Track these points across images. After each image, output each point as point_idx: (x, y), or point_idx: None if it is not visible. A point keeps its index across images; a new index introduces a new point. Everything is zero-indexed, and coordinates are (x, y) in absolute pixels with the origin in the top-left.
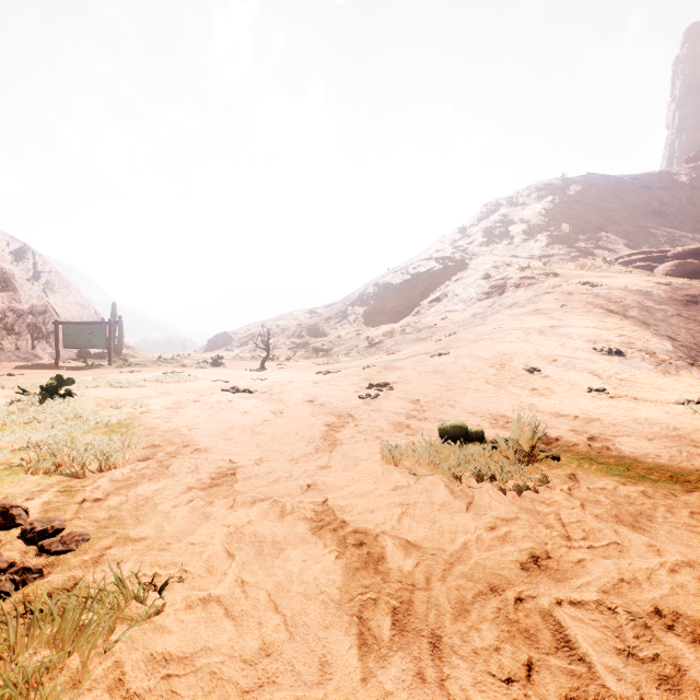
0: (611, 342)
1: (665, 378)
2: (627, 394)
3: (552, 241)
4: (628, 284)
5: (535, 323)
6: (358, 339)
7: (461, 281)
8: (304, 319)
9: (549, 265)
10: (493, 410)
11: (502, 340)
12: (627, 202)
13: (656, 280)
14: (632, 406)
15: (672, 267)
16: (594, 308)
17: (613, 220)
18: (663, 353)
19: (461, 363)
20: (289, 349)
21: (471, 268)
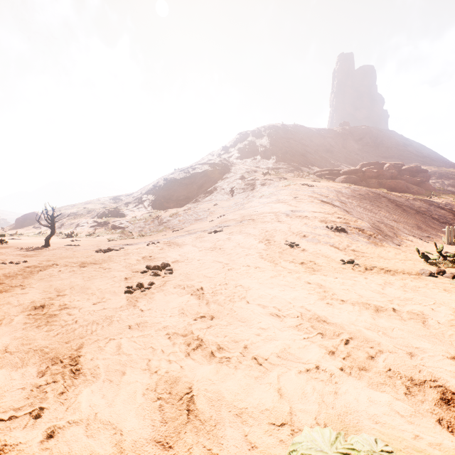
0: (336, 222)
1: (378, 249)
2: (373, 265)
3: (279, 159)
4: (328, 186)
5: (280, 208)
6: (150, 219)
7: (226, 180)
8: (109, 204)
9: (278, 174)
10: (296, 303)
11: (261, 220)
12: (314, 143)
13: (342, 185)
14: (405, 282)
15: (344, 179)
16: (314, 200)
17: (309, 151)
18: (368, 230)
19: (235, 239)
20: (91, 227)
21: (232, 172)
